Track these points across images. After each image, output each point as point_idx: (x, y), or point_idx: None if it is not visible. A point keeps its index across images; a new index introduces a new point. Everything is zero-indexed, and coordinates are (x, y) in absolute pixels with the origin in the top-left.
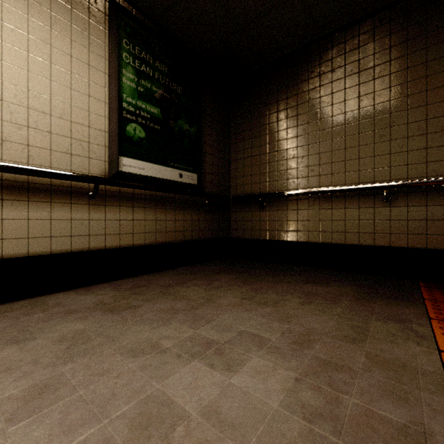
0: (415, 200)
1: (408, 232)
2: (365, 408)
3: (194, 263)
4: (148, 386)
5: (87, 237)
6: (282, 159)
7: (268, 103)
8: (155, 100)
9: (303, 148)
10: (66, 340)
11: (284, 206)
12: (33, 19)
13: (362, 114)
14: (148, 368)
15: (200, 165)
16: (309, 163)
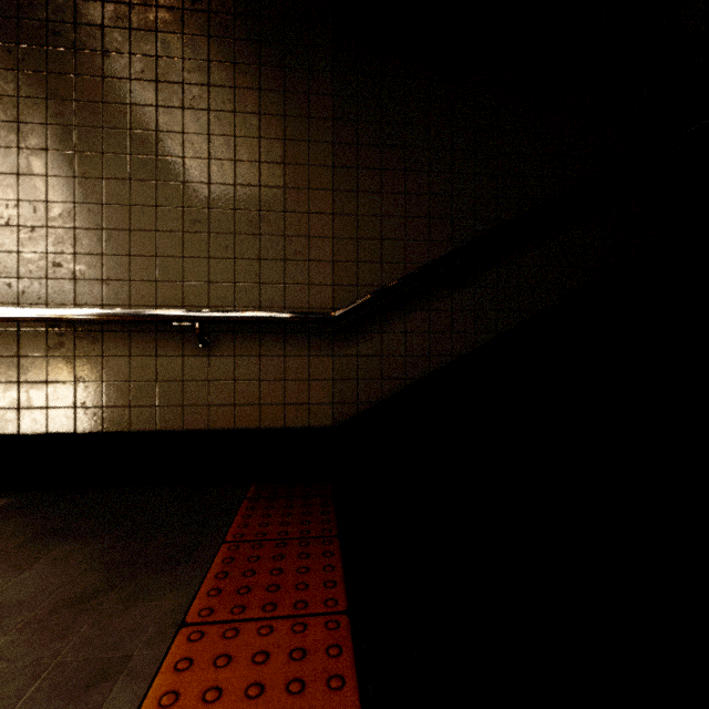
0: (245, 345)
1: (235, 401)
2: None
3: None
4: None
5: None
6: None
7: None
8: None
9: (35, 206)
10: None
11: None
12: None
13: (163, 168)
14: None
15: None
16: (49, 246)
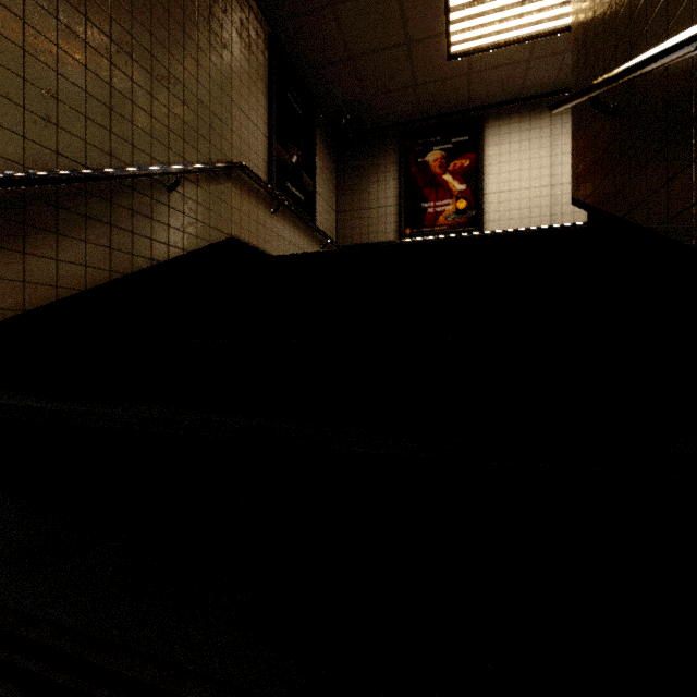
0: None
1: None
2: None
3: None
4: None
5: None
6: None
7: None
8: None
9: None
10: None
11: None
12: None
13: None
14: None
15: None
16: None
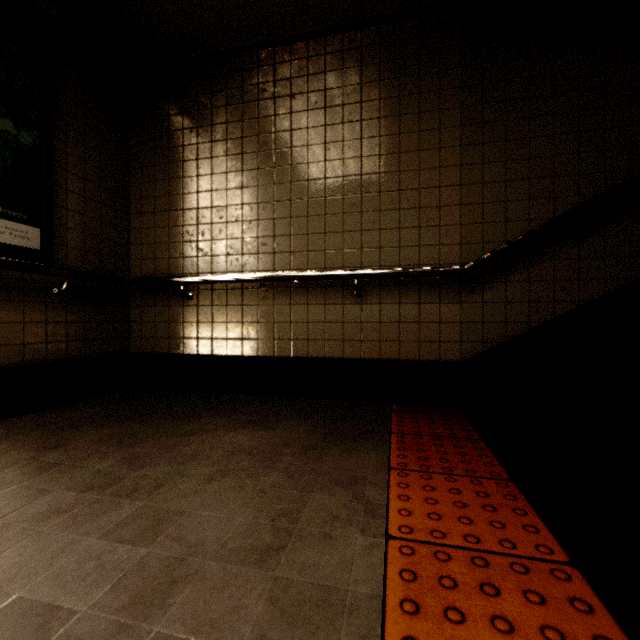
0: (388, 295)
1: (381, 338)
2: None
3: (36, 410)
4: None
5: None
6: (220, 221)
7: (196, 123)
8: None
9: (251, 207)
10: None
11: (223, 298)
12: None
13: (329, 169)
14: None
15: (47, 211)
16: (259, 232)
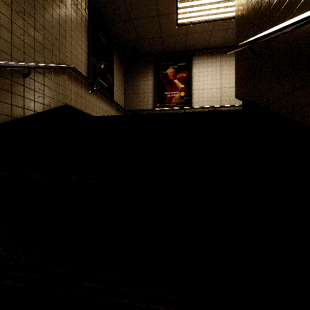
0: None
1: None
2: None
3: None
4: None
5: None
6: None
7: None
8: None
9: None
10: None
11: None
12: (230, 70)
13: None
14: None
15: None
16: None
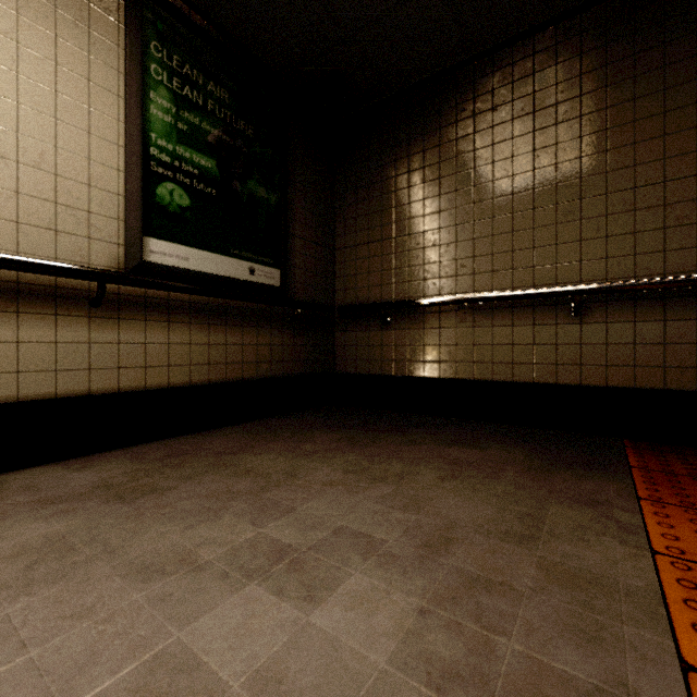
0: (617, 312)
1: (607, 362)
2: (533, 659)
3: (275, 415)
4: (160, 634)
5: (86, 372)
6: (417, 247)
7: (394, 157)
8: (207, 145)
9: (449, 230)
10: (28, 554)
11: (420, 322)
12: None
13: (539, 177)
14: (166, 600)
15: (284, 255)
16: (457, 254)
